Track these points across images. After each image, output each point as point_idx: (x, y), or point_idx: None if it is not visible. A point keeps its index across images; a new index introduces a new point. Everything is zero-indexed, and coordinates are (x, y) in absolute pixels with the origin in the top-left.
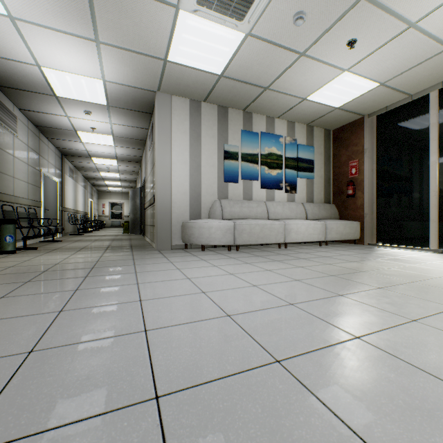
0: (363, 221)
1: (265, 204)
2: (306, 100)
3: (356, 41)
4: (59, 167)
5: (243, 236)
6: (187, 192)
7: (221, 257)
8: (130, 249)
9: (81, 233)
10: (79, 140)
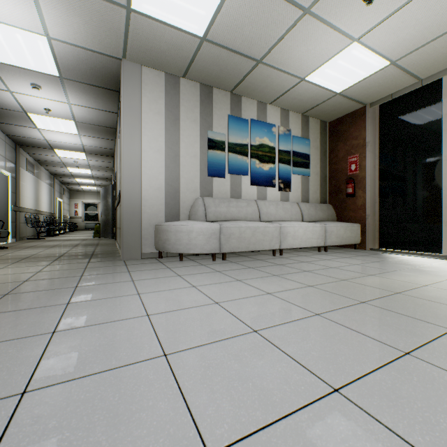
0: (364, 223)
1: (256, 203)
2: (304, 81)
3: None
4: (11, 159)
5: (232, 242)
6: (162, 187)
7: (204, 271)
8: (88, 259)
9: (43, 237)
10: (33, 125)
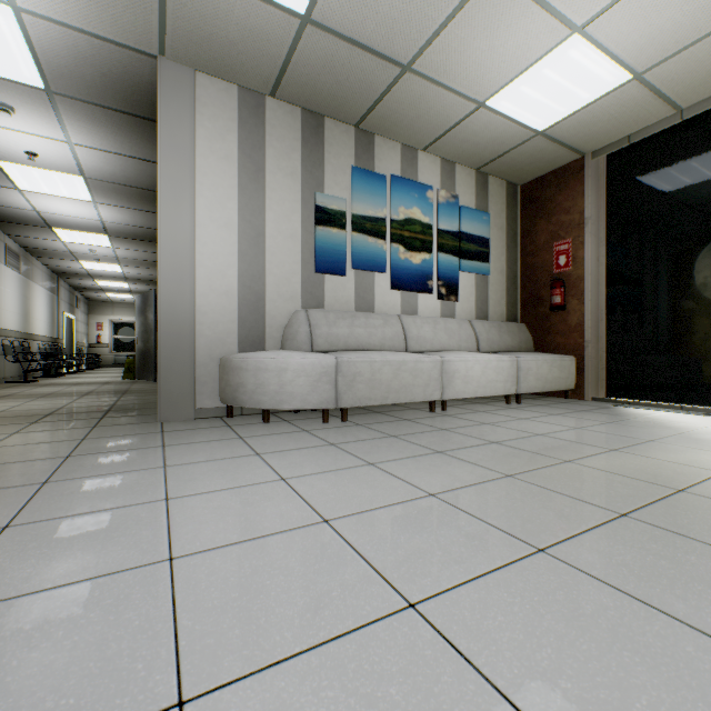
0: (581, 354)
1: (400, 321)
2: (484, 108)
3: None
4: None
5: (358, 388)
6: (234, 290)
7: (305, 444)
8: (95, 420)
9: (36, 379)
10: (9, 183)
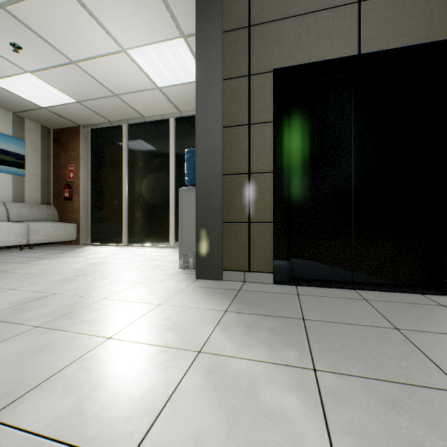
0: (79, 223)
1: None
2: None
3: (22, 48)
4: None
5: None
6: None
7: None
8: None
9: None
10: None
